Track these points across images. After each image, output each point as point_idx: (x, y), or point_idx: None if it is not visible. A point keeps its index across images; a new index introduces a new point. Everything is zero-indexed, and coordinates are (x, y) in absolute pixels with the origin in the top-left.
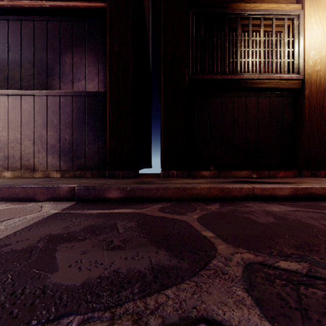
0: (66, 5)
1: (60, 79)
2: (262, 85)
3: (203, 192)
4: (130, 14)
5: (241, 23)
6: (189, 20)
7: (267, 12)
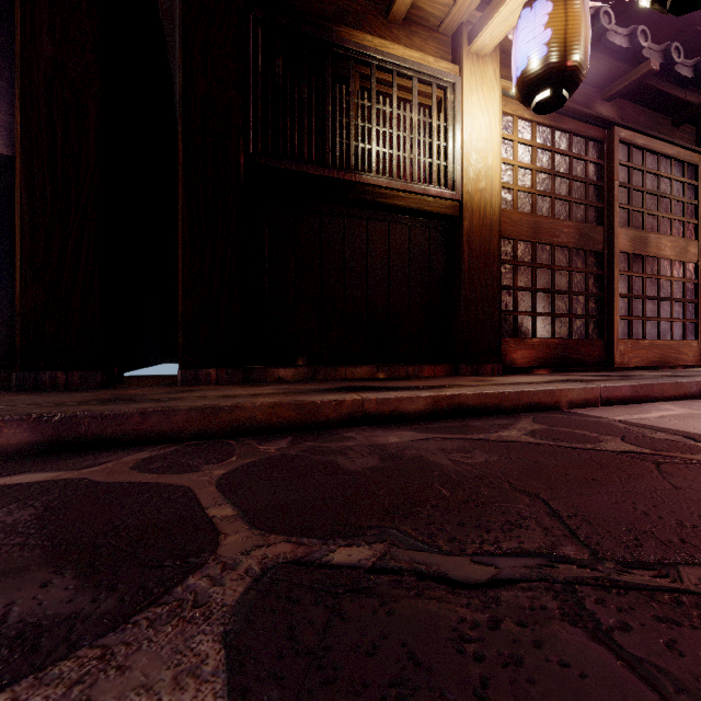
0: None
1: None
2: (394, 200)
3: (260, 416)
4: None
5: (359, 71)
6: (248, 31)
7: (404, 63)
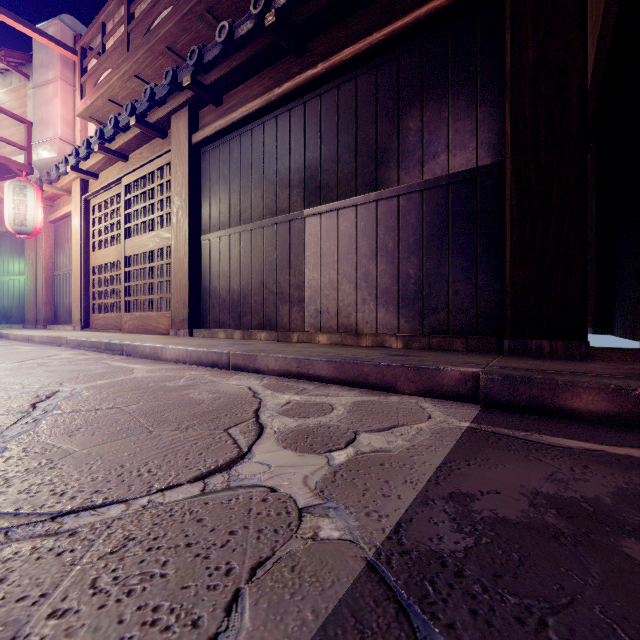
0: (413, 18)
1: (398, 165)
2: None
3: None
4: None
5: None
6: None
7: None
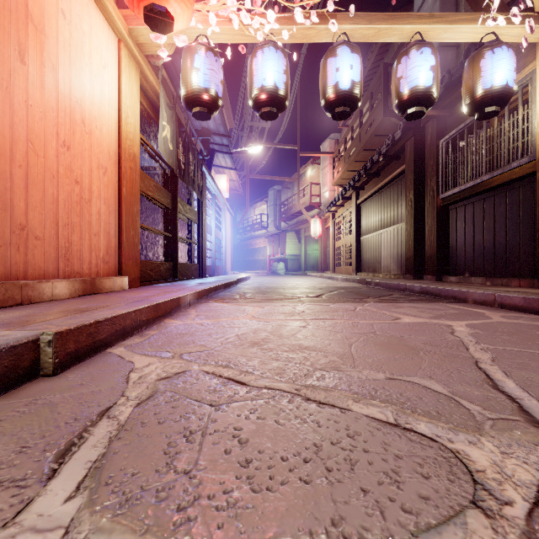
0: (395, 174)
1: (397, 217)
2: (494, 183)
3: (392, 285)
4: (412, 167)
5: None
6: (440, 150)
7: None
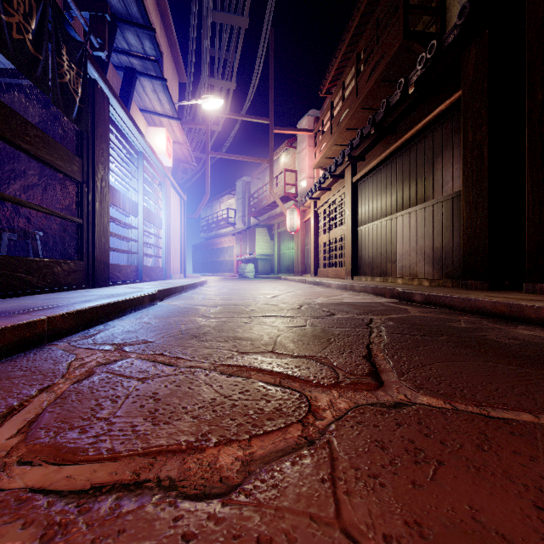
0: (432, 116)
1: (433, 188)
2: None
3: (487, 306)
4: (484, 85)
5: None
6: None
7: None
